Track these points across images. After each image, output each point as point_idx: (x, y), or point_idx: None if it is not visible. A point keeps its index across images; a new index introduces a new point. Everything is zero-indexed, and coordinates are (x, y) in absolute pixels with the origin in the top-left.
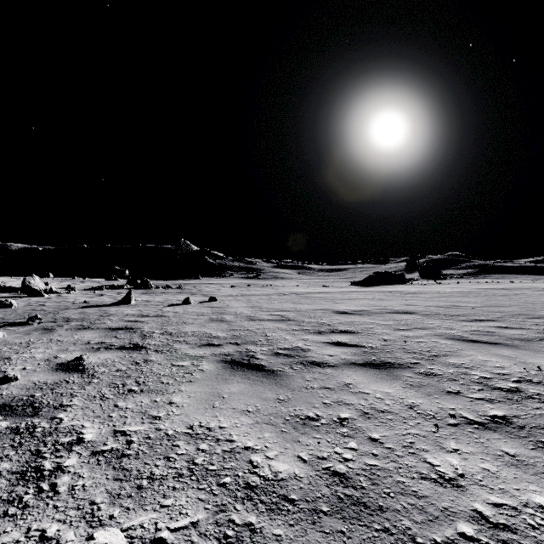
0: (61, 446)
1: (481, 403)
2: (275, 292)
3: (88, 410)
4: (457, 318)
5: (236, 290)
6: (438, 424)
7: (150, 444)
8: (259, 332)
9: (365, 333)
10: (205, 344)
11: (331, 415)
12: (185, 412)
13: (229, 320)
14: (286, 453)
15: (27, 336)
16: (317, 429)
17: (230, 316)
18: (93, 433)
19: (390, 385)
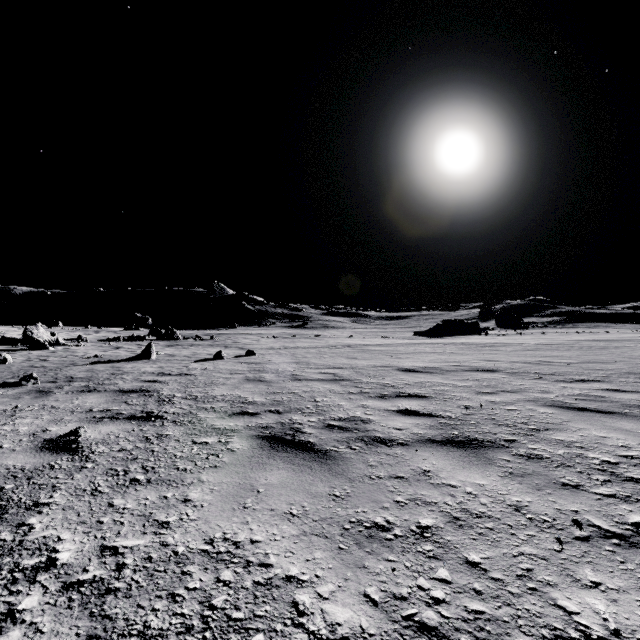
0: (21, 574)
1: (613, 502)
2: (325, 345)
3: (72, 511)
4: (552, 377)
5: (279, 341)
6: (561, 538)
7: (149, 570)
8: (306, 396)
9: (440, 398)
10: (237, 413)
11: (408, 521)
12: (205, 516)
13: (270, 380)
14: (347, 588)
15: (16, 401)
16: (389, 545)
17: (271, 375)
18: (72, 551)
19: (483, 473)
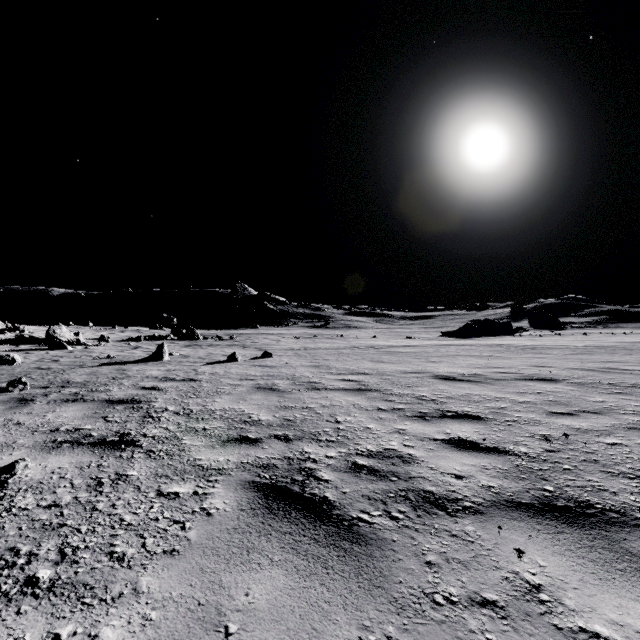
0: None
1: None
2: (348, 345)
3: None
4: (638, 391)
5: (299, 342)
6: None
7: None
8: (325, 414)
9: (502, 420)
10: (234, 438)
11: None
12: None
13: (283, 389)
14: None
15: None
16: None
17: (285, 382)
18: None
19: None
